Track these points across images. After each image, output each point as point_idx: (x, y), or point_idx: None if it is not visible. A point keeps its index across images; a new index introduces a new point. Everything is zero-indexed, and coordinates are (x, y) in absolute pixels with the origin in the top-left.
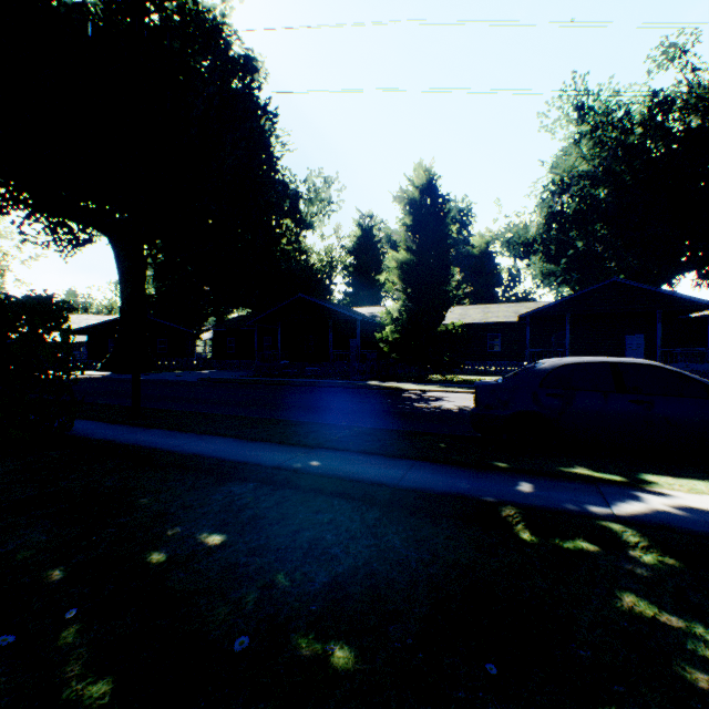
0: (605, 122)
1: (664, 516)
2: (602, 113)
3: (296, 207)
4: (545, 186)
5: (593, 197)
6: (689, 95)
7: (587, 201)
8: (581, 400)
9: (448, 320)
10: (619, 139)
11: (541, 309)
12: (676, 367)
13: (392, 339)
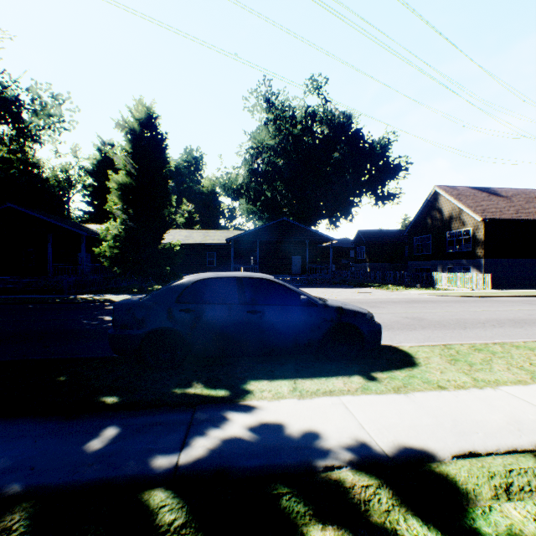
0: (282, 116)
1: (230, 450)
2: (280, 109)
3: (17, 115)
4: (247, 149)
5: (275, 164)
6: (324, 114)
7: (272, 165)
8: (210, 313)
9: (175, 240)
10: (290, 129)
11: (241, 235)
12: (315, 276)
13: (111, 254)
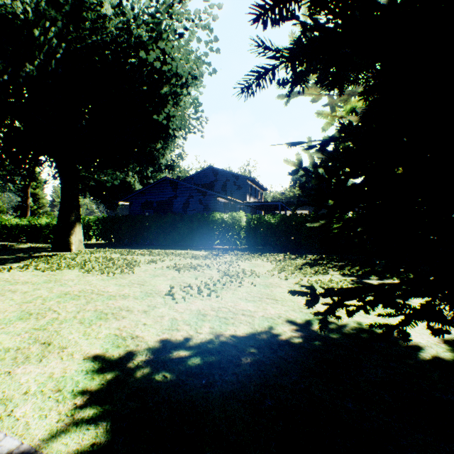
0: None
1: None
2: None
3: None
4: None
5: None
6: None
7: None
8: None
9: None
10: None
11: None
12: None
13: None
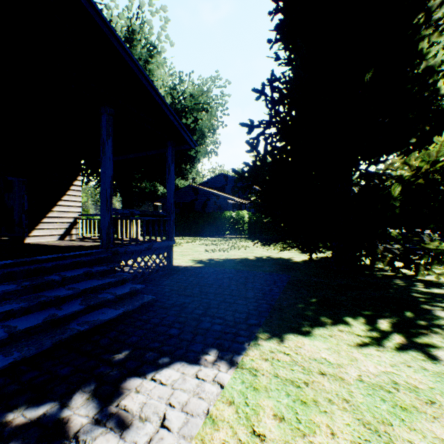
0: None
1: None
2: None
3: None
4: None
5: None
6: None
7: None
8: None
9: None
10: None
11: None
12: None
13: None
